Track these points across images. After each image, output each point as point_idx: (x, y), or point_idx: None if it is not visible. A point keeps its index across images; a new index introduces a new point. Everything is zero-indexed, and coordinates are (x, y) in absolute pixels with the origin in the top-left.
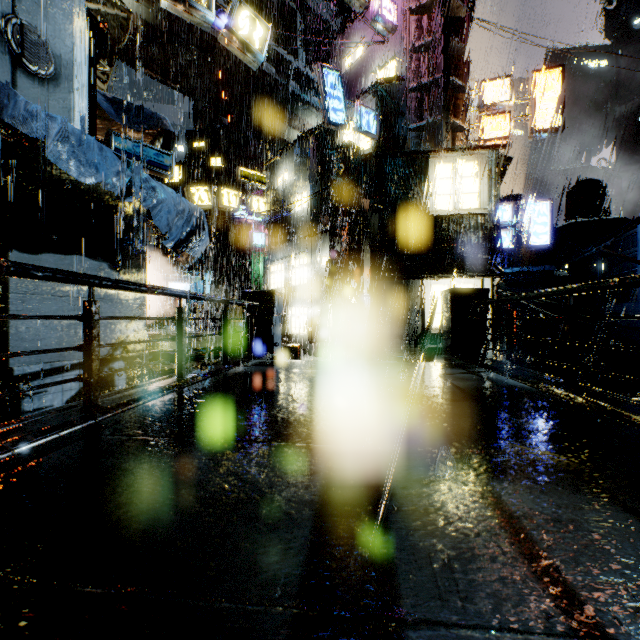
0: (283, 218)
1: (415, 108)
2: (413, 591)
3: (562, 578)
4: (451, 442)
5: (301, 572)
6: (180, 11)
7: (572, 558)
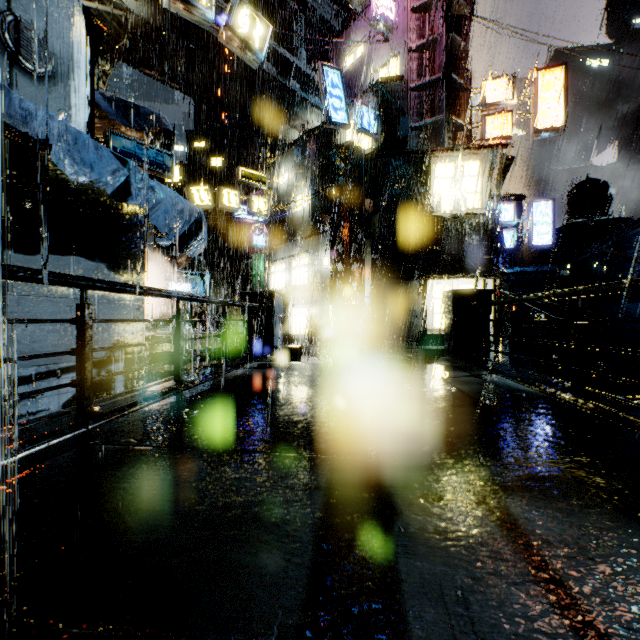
0: (283, 218)
1: (416, 107)
2: (424, 632)
3: (589, 616)
4: (458, 452)
5: (300, 608)
6: (179, 9)
7: (598, 591)
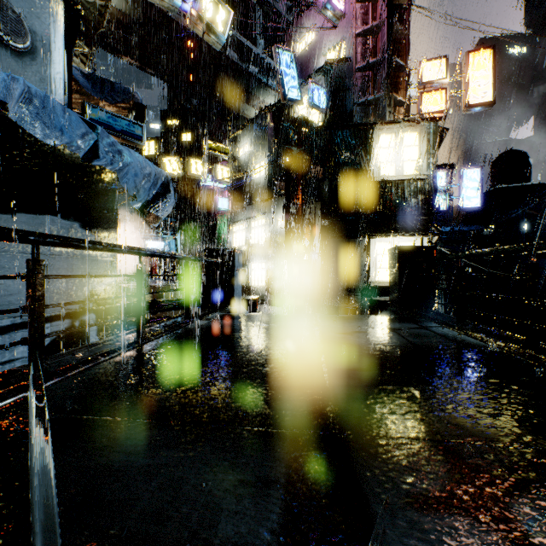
0: (244, 184)
1: (361, 86)
2: None
3: None
4: (432, 426)
5: None
6: None
7: None
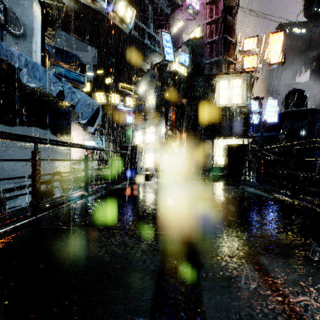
0: (142, 108)
1: (209, 52)
2: None
3: None
4: (233, 230)
5: None
6: (89, 2)
7: (317, 315)
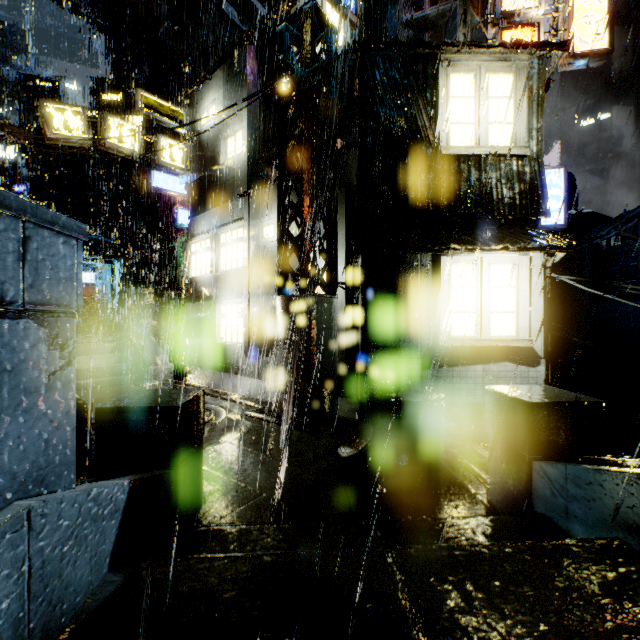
0: (208, 172)
1: None
2: None
3: None
4: None
5: None
6: None
7: None
